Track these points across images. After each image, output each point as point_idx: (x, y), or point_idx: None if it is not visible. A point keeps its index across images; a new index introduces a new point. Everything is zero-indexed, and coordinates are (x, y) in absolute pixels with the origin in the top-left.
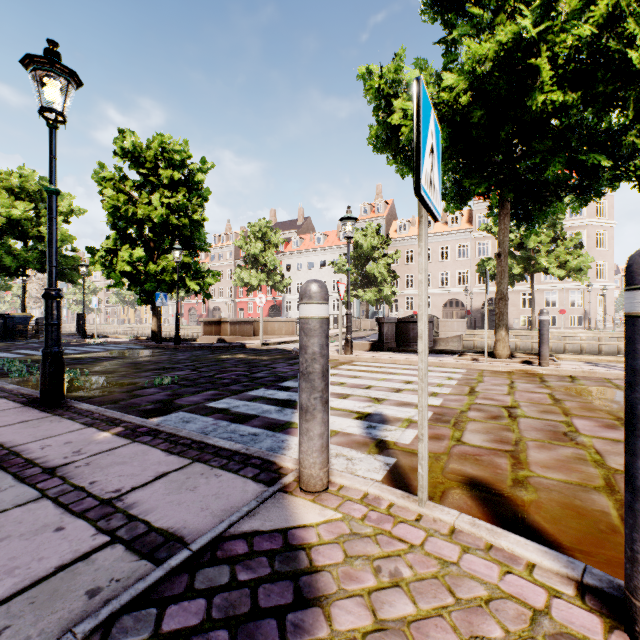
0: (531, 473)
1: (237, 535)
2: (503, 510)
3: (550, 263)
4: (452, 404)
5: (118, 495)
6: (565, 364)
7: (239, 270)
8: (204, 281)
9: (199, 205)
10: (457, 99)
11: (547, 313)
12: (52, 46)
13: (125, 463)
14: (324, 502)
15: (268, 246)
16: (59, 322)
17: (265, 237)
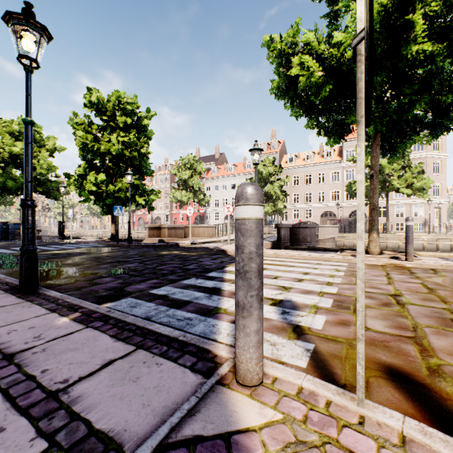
0: (441, 361)
1: (178, 442)
2: (433, 405)
3: (401, 184)
4: (346, 292)
5: (65, 386)
6: (425, 259)
7: (174, 191)
8: (149, 198)
9: (145, 142)
10: (343, 53)
11: (412, 220)
12: (28, 7)
13: (77, 349)
14: (262, 398)
15: (194, 173)
16: (33, 226)
17: (192, 167)
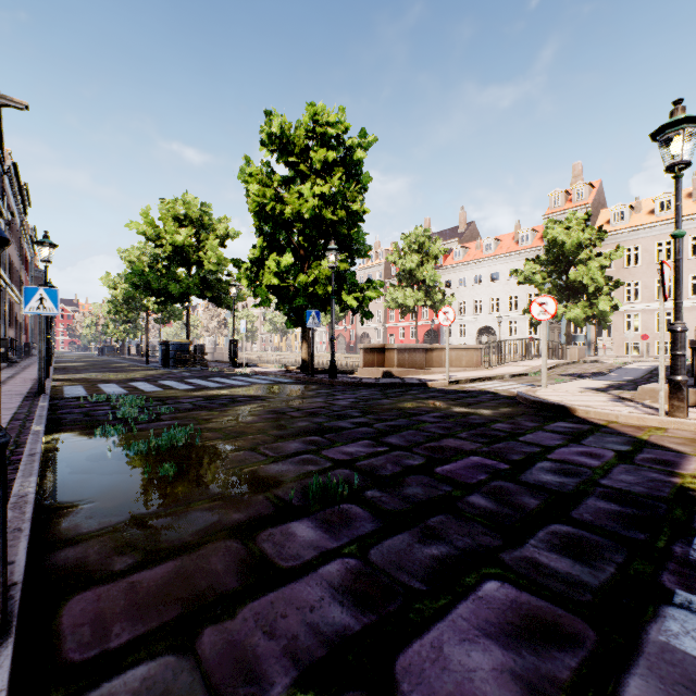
0: None
1: None
2: None
3: None
4: None
5: None
6: None
7: (392, 289)
8: (363, 295)
9: (358, 192)
10: None
11: None
12: None
13: None
14: None
15: (426, 259)
16: None
17: (422, 249)
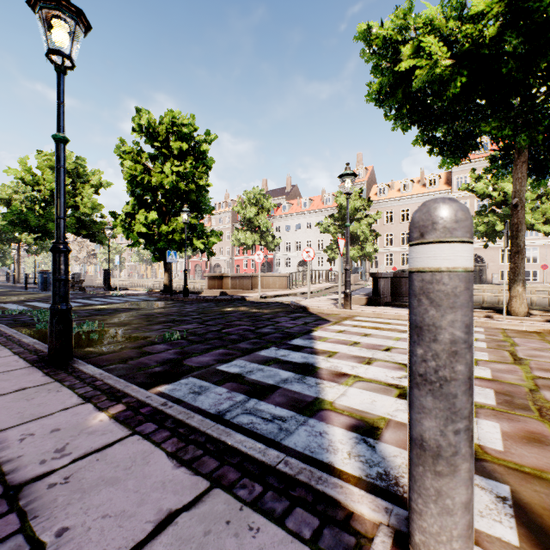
0: None
1: None
2: None
3: (536, 219)
4: (508, 377)
5: None
6: None
7: (236, 232)
8: (208, 240)
9: (204, 172)
10: (483, 31)
11: None
12: None
13: (116, 482)
14: None
15: (261, 210)
16: (67, 277)
17: (258, 203)
